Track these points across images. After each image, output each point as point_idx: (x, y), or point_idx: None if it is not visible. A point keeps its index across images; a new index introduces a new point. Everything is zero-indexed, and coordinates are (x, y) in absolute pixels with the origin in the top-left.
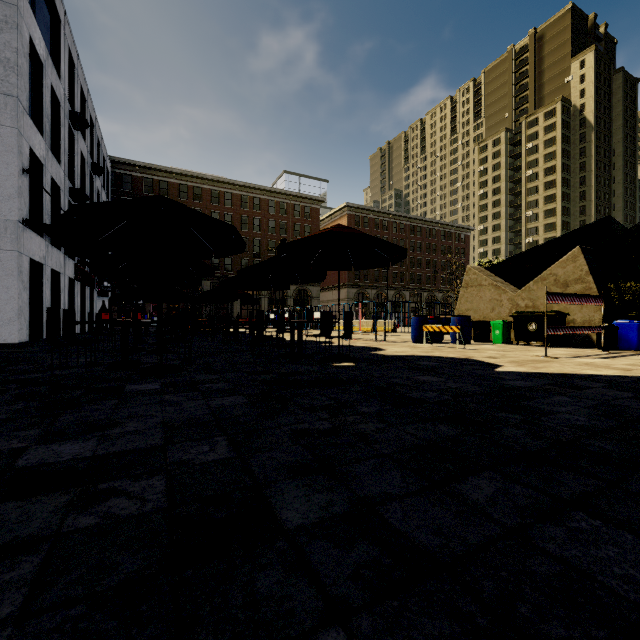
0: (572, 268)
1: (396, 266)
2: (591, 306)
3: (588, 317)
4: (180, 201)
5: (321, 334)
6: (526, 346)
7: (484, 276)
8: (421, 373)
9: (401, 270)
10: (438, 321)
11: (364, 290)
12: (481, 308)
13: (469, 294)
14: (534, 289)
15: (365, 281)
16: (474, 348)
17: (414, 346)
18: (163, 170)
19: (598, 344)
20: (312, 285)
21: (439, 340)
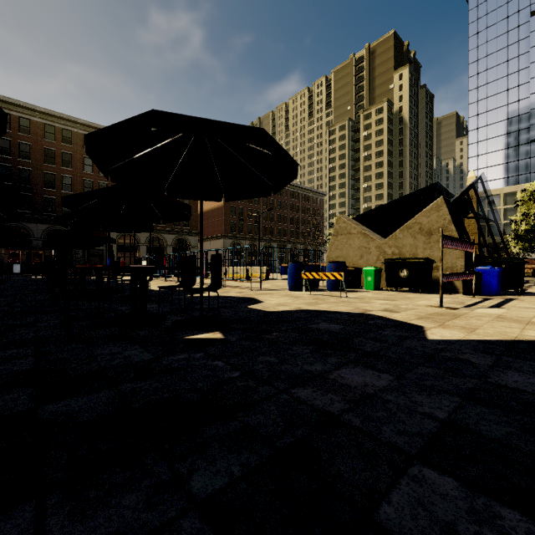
0: (436, 217)
1: (266, 221)
2: (453, 253)
3: (451, 264)
4: (46, 142)
5: (181, 285)
6: (398, 292)
7: (353, 224)
8: (336, 357)
9: (270, 225)
10: (314, 268)
11: (239, 241)
12: (350, 255)
13: (339, 242)
14: (400, 237)
15: (240, 233)
16: (355, 296)
17: (293, 295)
18: (24, 106)
19: (465, 290)
20: (191, 235)
21: (315, 287)
